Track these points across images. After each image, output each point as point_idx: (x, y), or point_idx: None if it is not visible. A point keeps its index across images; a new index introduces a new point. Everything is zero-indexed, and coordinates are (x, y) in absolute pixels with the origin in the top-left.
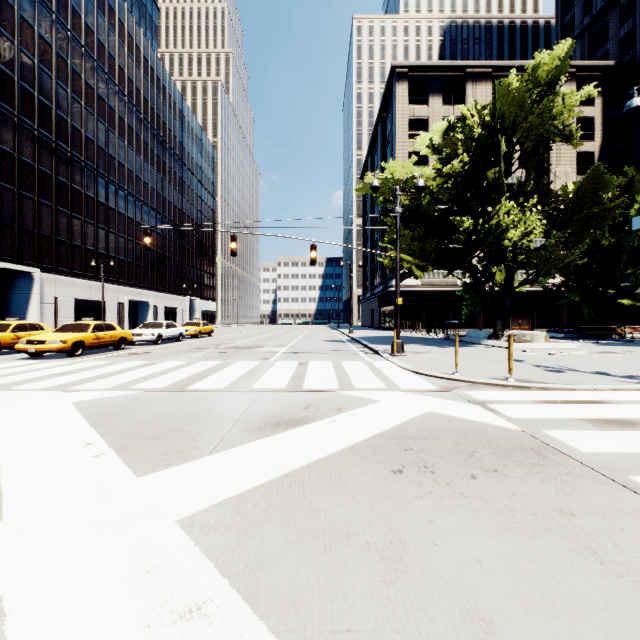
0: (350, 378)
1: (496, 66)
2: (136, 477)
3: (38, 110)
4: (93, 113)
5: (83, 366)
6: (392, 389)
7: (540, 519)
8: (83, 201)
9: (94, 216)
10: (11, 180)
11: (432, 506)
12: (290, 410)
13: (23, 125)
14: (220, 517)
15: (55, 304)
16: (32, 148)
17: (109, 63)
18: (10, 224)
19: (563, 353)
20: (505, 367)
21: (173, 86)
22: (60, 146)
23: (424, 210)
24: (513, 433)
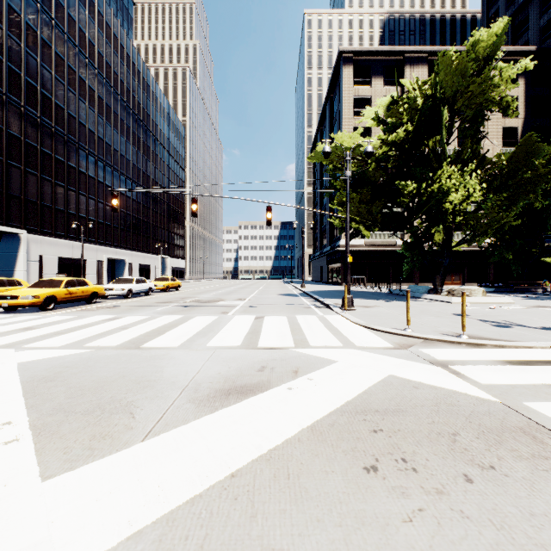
0: (305, 334)
1: (431, 51)
2: (40, 481)
3: (24, 89)
4: (75, 93)
5: (50, 320)
6: (347, 347)
7: None
8: (66, 170)
9: (76, 184)
10: None
11: (429, 540)
12: (243, 373)
13: (11, 102)
14: None
15: (40, 262)
16: (19, 123)
17: (89, 49)
18: None
19: (502, 307)
20: (452, 322)
21: (147, 71)
22: (45, 121)
23: (370, 176)
24: (491, 405)
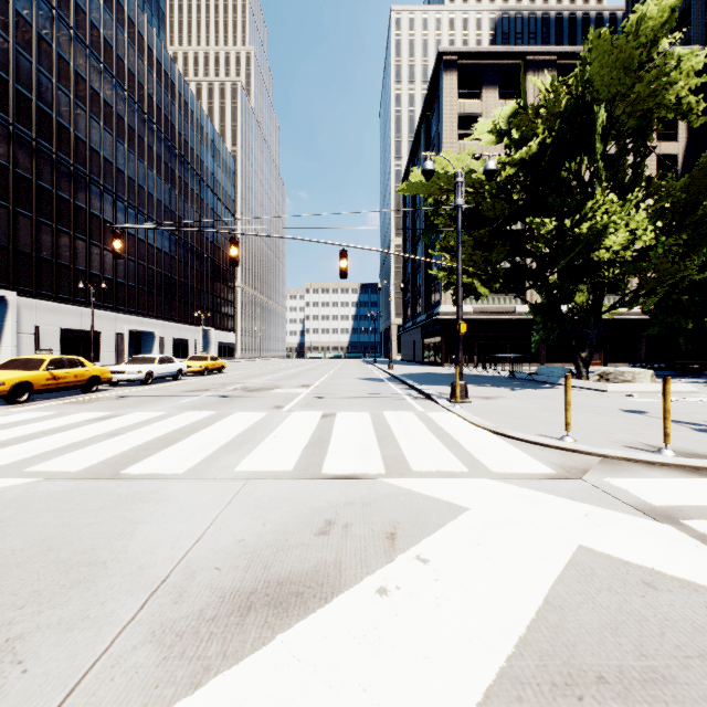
0: (400, 446)
1: (562, 53)
2: None
3: (13, 100)
4: (85, 108)
5: (6, 421)
6: (477, 473)
7: None
8: (72, 212)
9: (86, 230)
10: None
11: None
12: (289, 540)
13: None
14: None
15: (36, 334)
16: (6, 146)
17: (105, 51)
18: None
19: (687, 399)
20: (627, 423)
21: (184, 83)
22: (42, 145)
23: (487, 212)
24: None
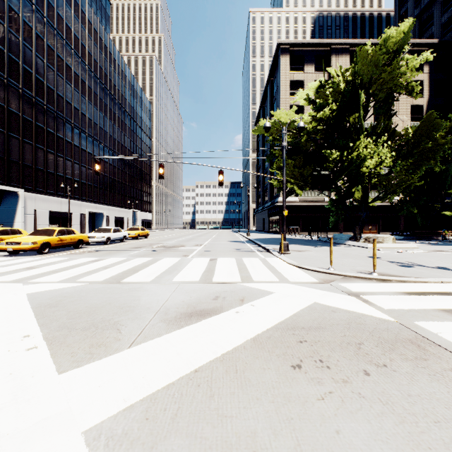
0: (249, 272)
1: (353, 43)
2: (57, 374)
3: (22, 74)
4: (63, 77)
5: (46, 262)
6: (283, 282)
7: (445, 428)
8: (55, 140)
9: (63, 151)
10: (2, 125)
11: (335, 410)
12: (202, 301)
13: (11, 85)
14: (128, 426)
15: (35, 215)
16: (18, 102)
17: (74, 41)
18: (1, 157)
19: (408, 251)
20: (367, 263)
21: (121, 59)
22: (38, 101)
23: (302, 146)
24: (389, 324)
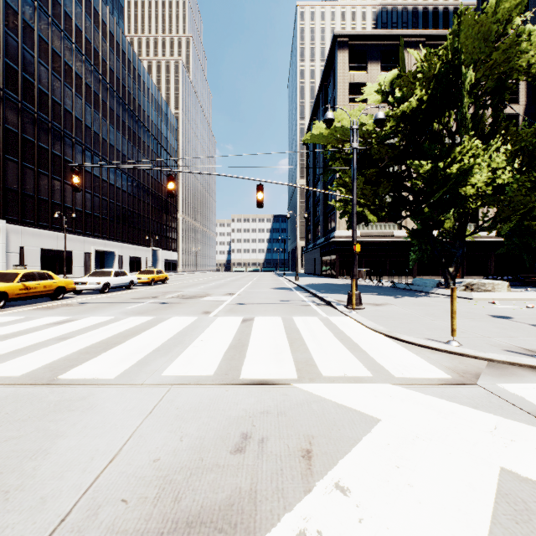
0: (309, 350)
1: (429, 35)
2: None
3: (3, 71)
4: (60, 78)
5: None
6: (380, 378)
7: None
8: (50, 159)
9: (61, 173)
10: None
11: None
12: (204, 460)
13: None
14: None
15: (21, 253)
16: None
17: (76, 34)
18: None
19: None
20: (499, 328)
21: (137, 60)
22: (26, 106)
23: (374, 156)
24: None
